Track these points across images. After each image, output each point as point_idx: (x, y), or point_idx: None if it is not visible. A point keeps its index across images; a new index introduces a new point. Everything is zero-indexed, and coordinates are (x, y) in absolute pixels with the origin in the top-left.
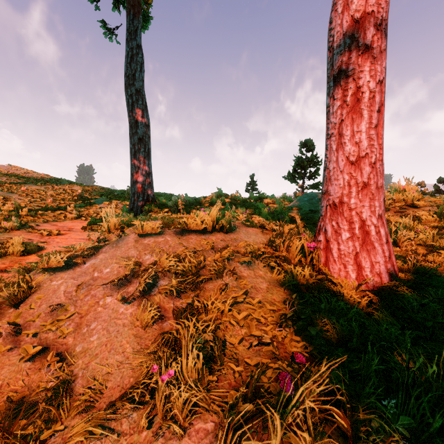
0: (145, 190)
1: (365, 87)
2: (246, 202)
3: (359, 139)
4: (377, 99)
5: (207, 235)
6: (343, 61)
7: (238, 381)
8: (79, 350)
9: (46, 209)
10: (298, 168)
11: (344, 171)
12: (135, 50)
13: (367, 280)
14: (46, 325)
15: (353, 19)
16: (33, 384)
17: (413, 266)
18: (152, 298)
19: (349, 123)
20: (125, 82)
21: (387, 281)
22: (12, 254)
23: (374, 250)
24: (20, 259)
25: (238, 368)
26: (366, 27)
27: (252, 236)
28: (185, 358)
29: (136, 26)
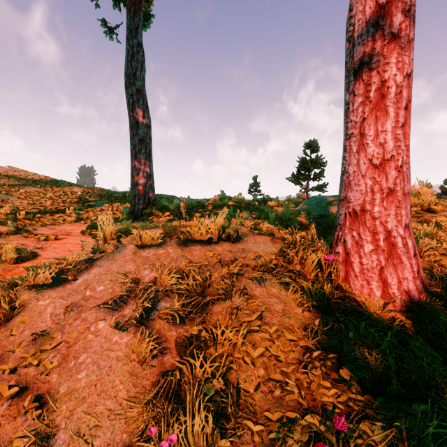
0: (146, 192)
1: (391, 81)
2: (250, 205)
3: (384, 139)
4: (405, 95)
5: (213, 246)
6: (366, 52)
7: (258, 445)
8: (63, 391)
9: (44, 212)
10: (302, 169)
11: (366, 176)
12: (136, 48)
13: (394, 299)
14: (27, 357)
15: (378, 4)
16: (5, 438)
17: (441, 280)
18: (151, 324)
19: (372, 122)
20: (126, 81)
21: (416, 300)
22: (5, 261)
23: (401, 264)
24: (13, 267)
25: (257, 427)
26: (393, 13)
27: (261, 245)
28: (191, 417)
29: (137, 24)
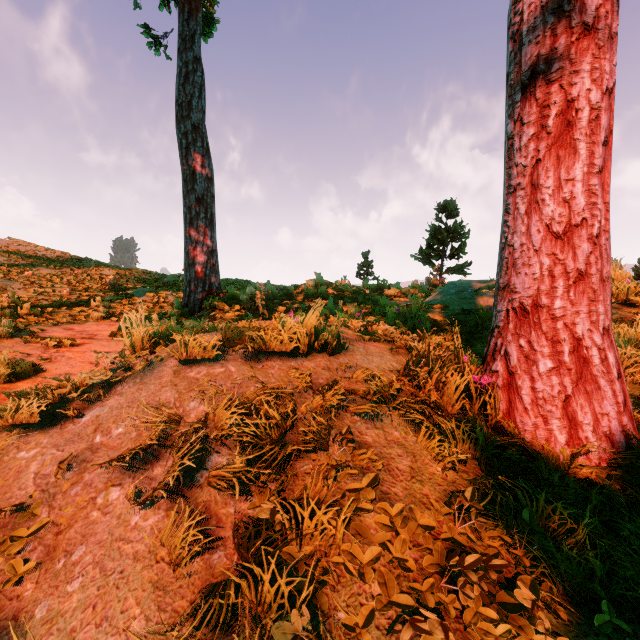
0: (206, 276)
1: (582, 99)
2: (359, 295)
3: (571, 193)
4: (603, 122)
5: (300, 360)
6: (541, 55)
7: None
8: (40, 616)
9: (58, 305)
10: (434, 242)
11: (542, 251)
12: (192, 65)
13: (587, 447)
14: None
15: None
16: None
17: None
18: (195, 493)
19: (551, 166)
20: (177, 113)
21: (623, 448)
22: None
23: (598, 391)
24: (3, 389)
25: None
26: None
27: (376, 358)
28: None
29: (193, 30)
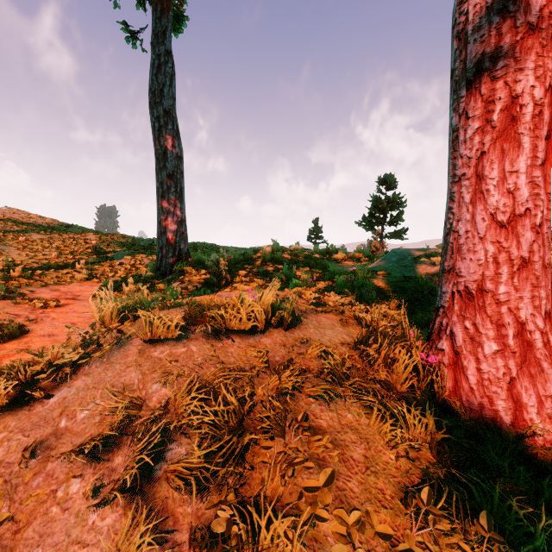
0: (176, 243)
1: (526, 96)
2: (310, 259)
3: (515, 184)
4: (546, 117)
5: (258, 336)
6: (487, 53)
7: None
8: None
9: (47, 268)
10: (376, 211)
11: (486, 238)
12: (163, 57)
13: (532, 429)
14: None
15: None
16: None
17: None
18: (153, 488)
19: (496, 158)
20: (150, 100)
21: None
22: None
23: (542, 374)
24: None
25: None
26: None
27: (328, 331)
28: None
29: (164, 26)
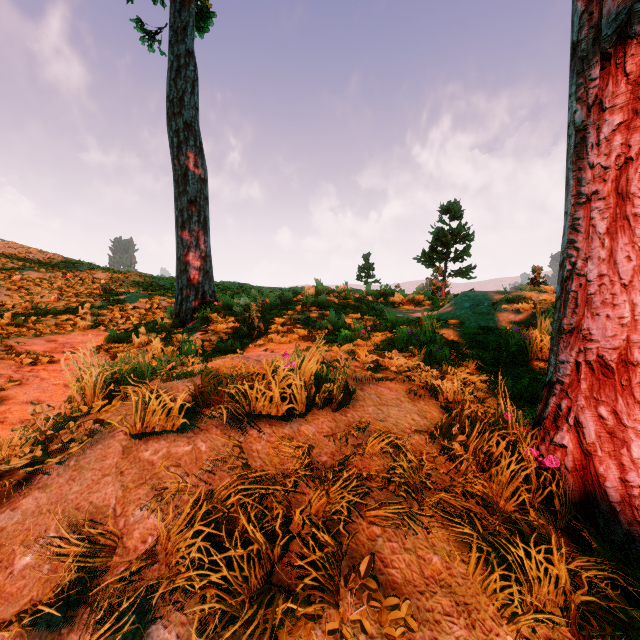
0: (199, 283)
1: None
2: (362, 303)
3: None
4: None
5: (296, 423)
6: (636, 10)
7: None
8: None
9: (44, 313)
10: (438, 245)
11: (634, 286)
12: (183, 58)
13: None
14: None
15: None
16: None
17: None
18: None
19: None
20: (168, 110)
21: None
22: None
23: None
24: None
25: None
26: None
27: (392, 409)
28: None
29: (185, 21)
